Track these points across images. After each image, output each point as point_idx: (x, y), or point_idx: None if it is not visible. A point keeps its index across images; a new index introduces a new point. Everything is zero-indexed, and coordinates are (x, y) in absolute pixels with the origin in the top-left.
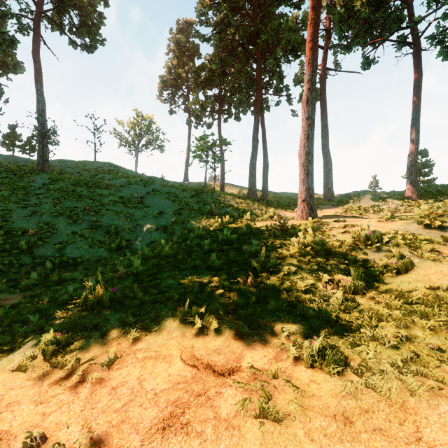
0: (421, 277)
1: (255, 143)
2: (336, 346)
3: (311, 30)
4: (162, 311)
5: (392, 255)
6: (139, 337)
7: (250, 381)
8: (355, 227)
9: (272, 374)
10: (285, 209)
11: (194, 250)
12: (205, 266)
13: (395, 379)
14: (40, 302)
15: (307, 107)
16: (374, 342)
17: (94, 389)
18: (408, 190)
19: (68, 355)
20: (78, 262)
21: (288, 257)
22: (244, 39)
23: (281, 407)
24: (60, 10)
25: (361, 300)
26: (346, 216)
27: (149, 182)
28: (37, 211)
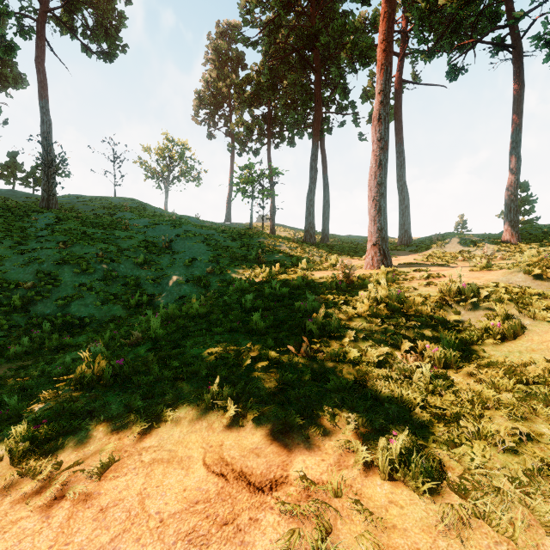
0: (536, 345)
1: (313, 173)
2: (424, 446)
3: (384, 27)
4: (184, 391)
5: (494, 314)
6: (149, 430)
7: (300, 500)
8: (441, 277)
9: (333, 489)
10: (350, 256)
11: (232, 307)
12: (245, 329)
13: (519, 505)
14: (28, 377)
15: (379, 125)
16: (480, 442)
17: (75, 511)
18: (506, 231)
19: (47, 456)
20: (85, 322)
21: (355, 317)
22: (300, 43)
23: (345, 547)
24: (71, 9)
25: (455, 377)
26: (429, 264)
27: (180, 222)
28: (36, 258)
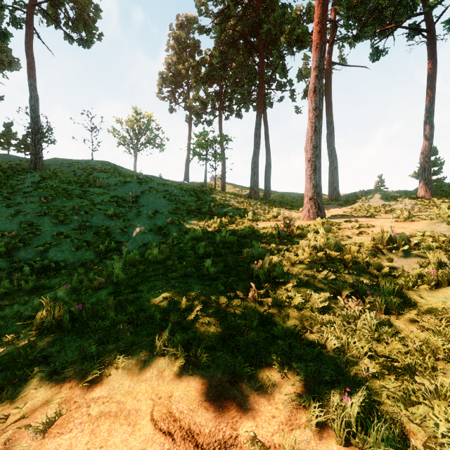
0: None
1: (257, 139)
2: (378, 403)
3: (319, 11)
4: (138, 336)
5: (426, 261)
6: (100, 377)
7: None
8: (370, 227)
9: None
10: (289, 209)
11: (187, 254)
12: (198, 274)
13: None
14: (0, 318)
15: (314, 96)
16: (439, 402)
17: None
18: (421, 188)
19: None
20: (61, 266)
21: (297, 263)
22: (246, 31)
23: None
24: (55, 3)
25: (397, 323)
26: (357, 216)
27: (145, 180)
28: (21, 211)
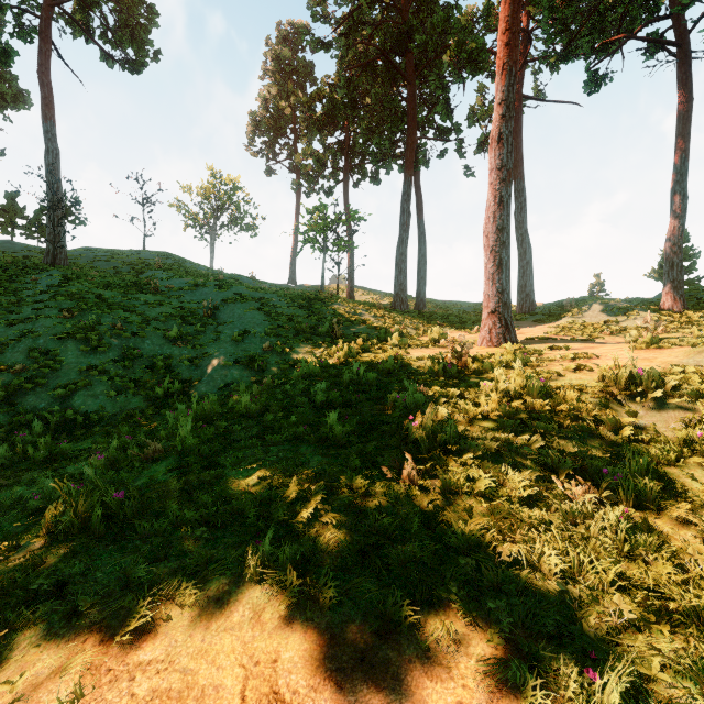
0: None
1: (405, 218)
2: (646, 679)
3: (506, 11)
4: (218, 546)
5: (696, 417)
6: (153, 623)
7: None
8: (593, 359)
9: None
10: (456, 328)
11: (297, 402)
12: (316, 437)
13: None
14: None
15: (499, 148)
16: None
17: None
18: (667, 294)
19: None
20: (93, 421)
21: (479, 418)
22: (387, 46)
23: None
24: (85, 3)
25: (659, 526)
26: (568, 340)
27: (228, 282)
28: (30, 331)
